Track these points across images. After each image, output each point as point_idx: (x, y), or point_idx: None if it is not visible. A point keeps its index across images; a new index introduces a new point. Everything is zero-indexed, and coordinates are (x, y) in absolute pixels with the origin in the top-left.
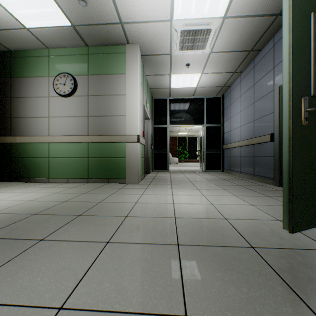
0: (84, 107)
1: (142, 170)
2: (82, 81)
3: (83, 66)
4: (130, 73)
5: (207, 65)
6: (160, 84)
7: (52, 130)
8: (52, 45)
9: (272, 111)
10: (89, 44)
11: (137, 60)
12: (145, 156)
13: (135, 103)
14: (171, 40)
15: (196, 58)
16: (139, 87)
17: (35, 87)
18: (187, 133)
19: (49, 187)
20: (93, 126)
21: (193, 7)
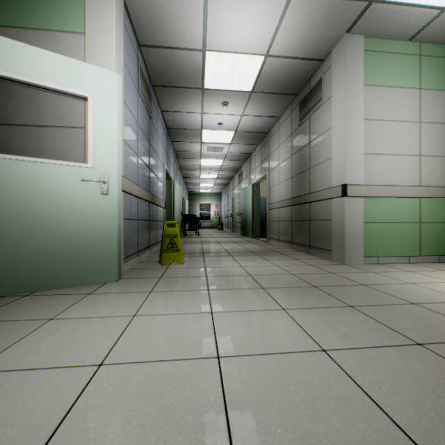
0: None
1: None
2: None
3: None
4: None
5: None
6: None
7: None
8: None
9: None
10: None
11: None
12: None
13: None
14: None
15: None
16: None
17: None
18: None
19: None
20: None
21: None
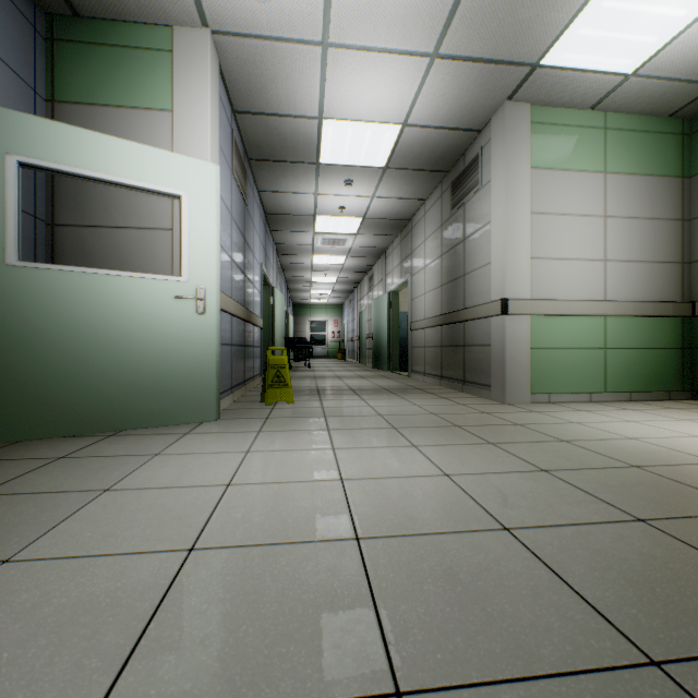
0: None
1: None
2: None
3: None
4: None
5: None
6: None
7: None
8: None
9: None
10: None
11: None
12: None
13: None
14: None
15: None
16: None
17: None
18: None
19: None
20: None
21: None
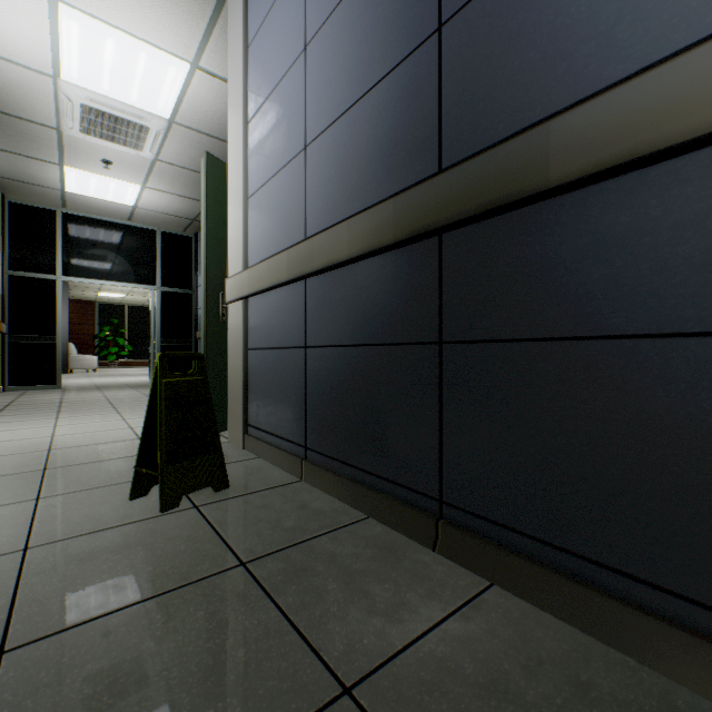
0: None
1: None
2: None
3: None
4: None
5: (153, 176)
6: (33, 175)
7: None
8: None
9: None
10: None
11: None
12: None
13: None
14: (59, 108)
15: (126, 157)
16: None
17: None
18: (127, 295)
19: None
20: None
21: (108, 82)
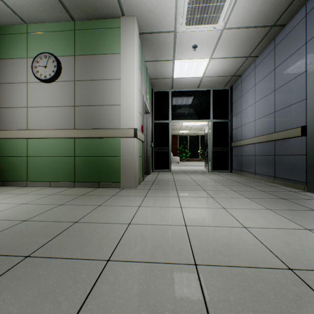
0: (70, 95)
1: (141, 171)
2: (67, 63)
3: (69, 45)
4: (125, 52)
5: (217, 47)
6: (162, 72)
7: (31, 123)
8: (30, 19)
9: (304, 98)
10: (75, 17)
11: (133, 37)
12: (144, 155)
13: (131, 90)
14: (176, 9)
15: (205, 37)
16: (137, 71)
17: (11, 71)
18: (189, 131)
19: (21, 194)
20: (80, 117)
21: None
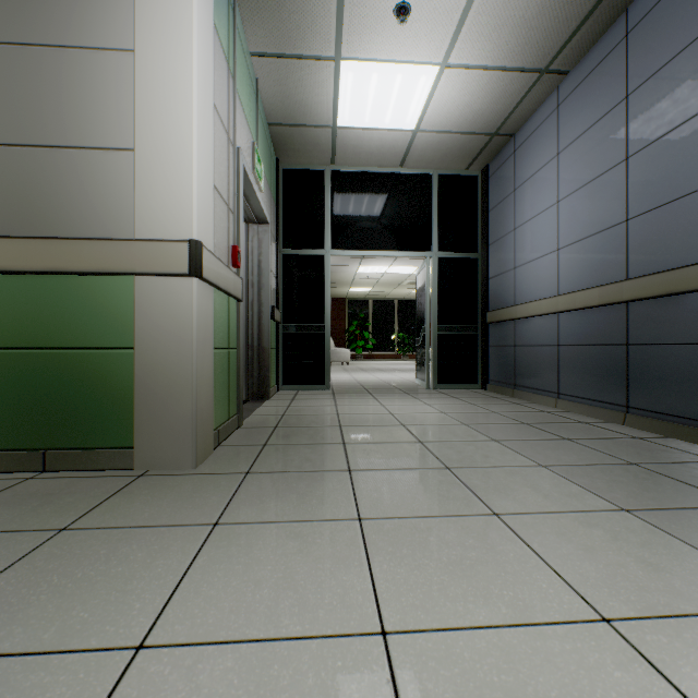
0: None
1: (229, 396)
2: None
3: None
4: None
5: (467, 22)
6: (303, 104)
7: None
8: None
9: None
10: None
11: None
12: (253, 344)
13: (178, 94)
14: None
15: None
16: (208, 37)
17: None
18: (372, 288)
19: None
20: None
21: None
